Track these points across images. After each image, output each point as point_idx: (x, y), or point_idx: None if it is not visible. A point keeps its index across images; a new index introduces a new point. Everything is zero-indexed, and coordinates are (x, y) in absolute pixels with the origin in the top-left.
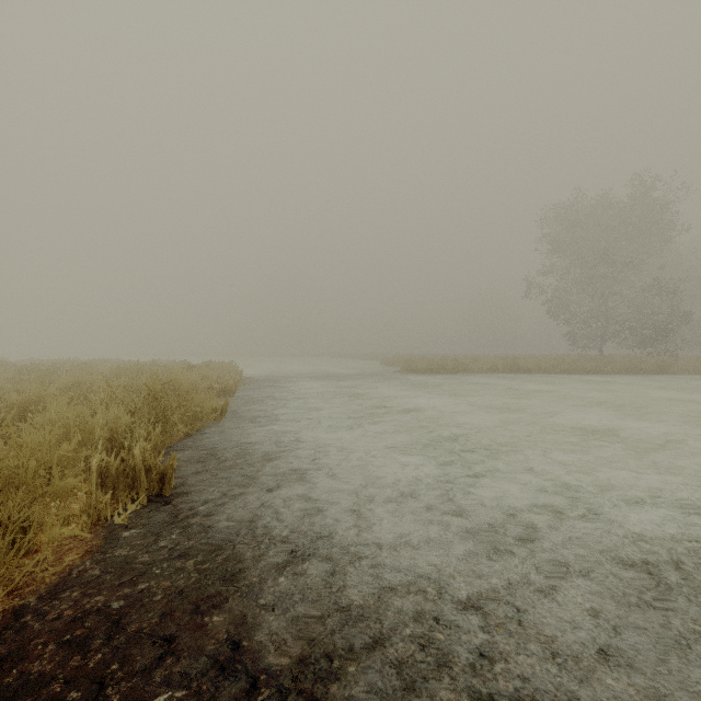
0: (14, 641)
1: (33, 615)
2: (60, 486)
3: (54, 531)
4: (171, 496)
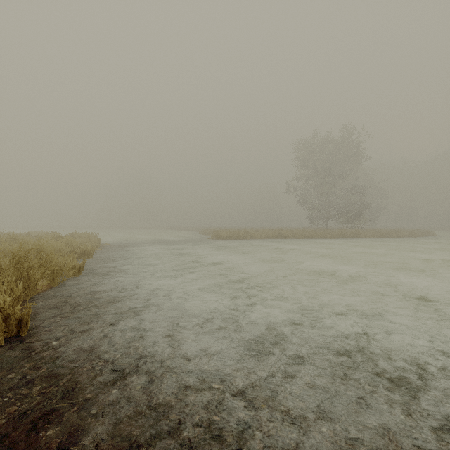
0: None
1: None
2: None
3: None
4: (27, 336)
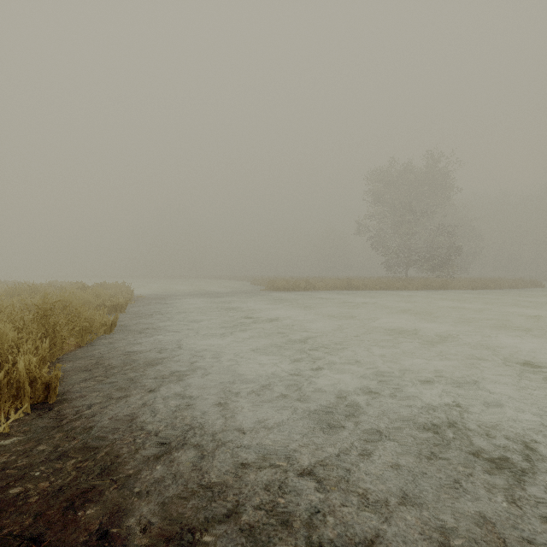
0: None
1: None
2: None
3: None
4: (56, 403)
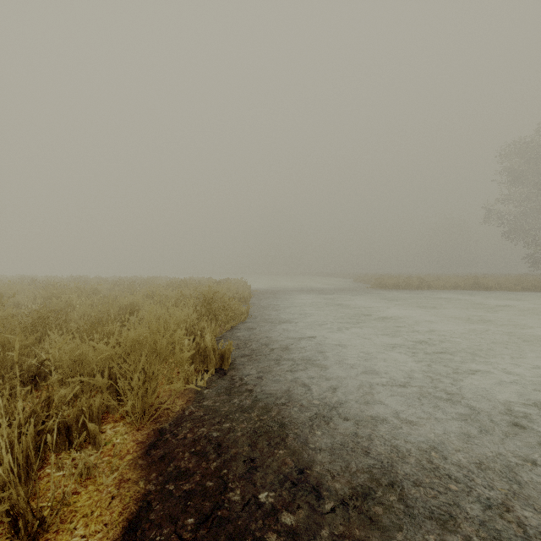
0: (165, 448)
1: (170, 434)
2: (181, 356)
3: (178, 384)
4: (228, 370)
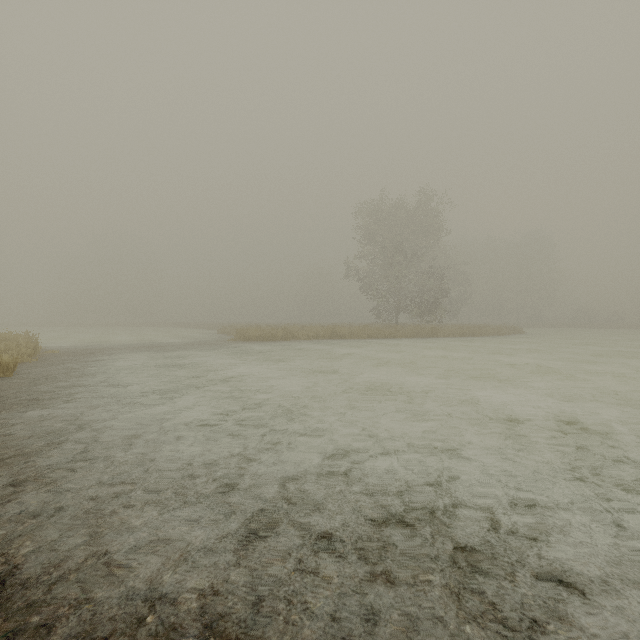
0: None
1: None
2: None
3: None
4: None
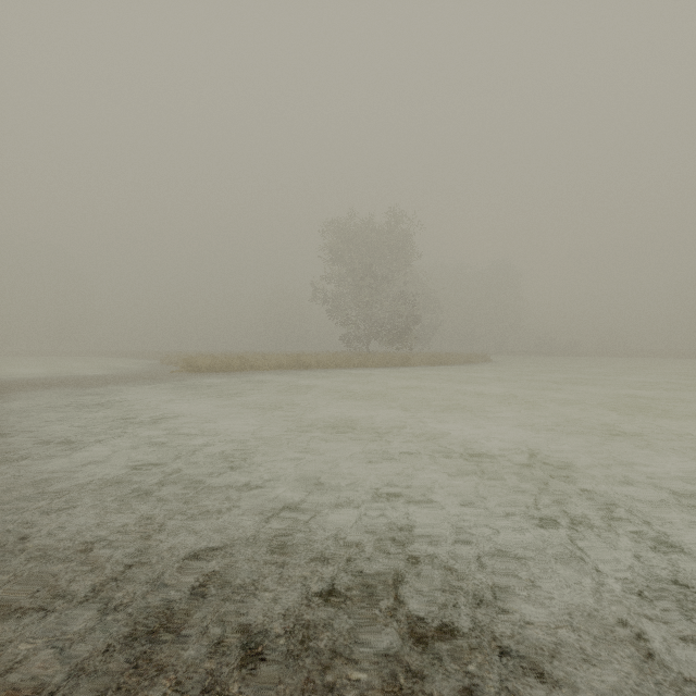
0: None
1: None
2: None
3: None
4: None
